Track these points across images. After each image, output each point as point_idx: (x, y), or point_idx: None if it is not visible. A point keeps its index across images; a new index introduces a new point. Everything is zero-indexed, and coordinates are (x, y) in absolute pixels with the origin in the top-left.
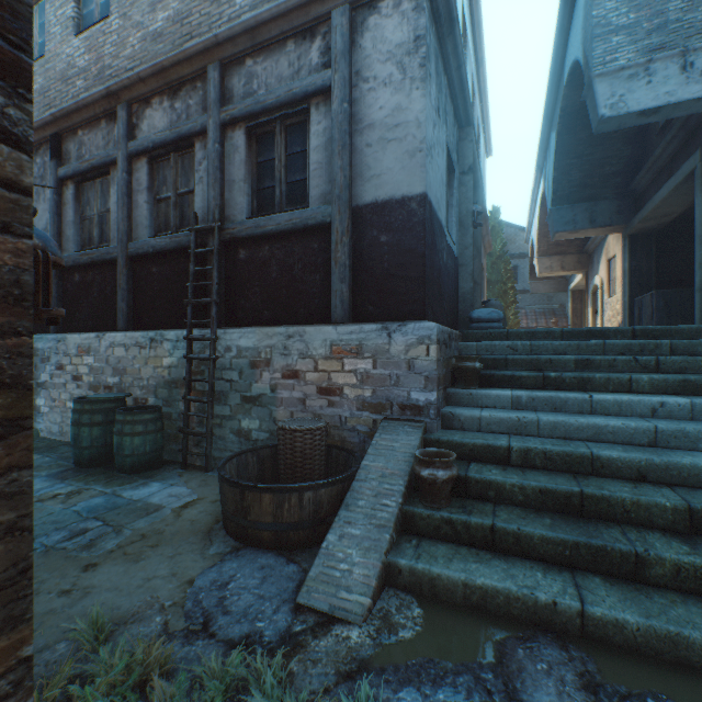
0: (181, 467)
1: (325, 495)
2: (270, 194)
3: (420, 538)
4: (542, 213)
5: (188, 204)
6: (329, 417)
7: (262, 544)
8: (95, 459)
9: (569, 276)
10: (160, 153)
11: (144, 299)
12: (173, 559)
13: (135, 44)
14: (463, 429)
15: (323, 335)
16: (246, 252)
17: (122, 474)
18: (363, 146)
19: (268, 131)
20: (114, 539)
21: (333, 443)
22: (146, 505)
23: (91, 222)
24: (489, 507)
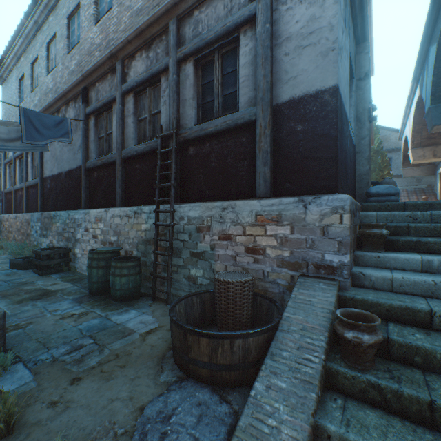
0: (151, 299)
1: (252, 343)
2: (210, 106)
3: (344, 397)
4: (416, 114)
5: (157, 121)
6: (254, 271)
7: (200, 378)
8: (100, 290)
9: (438, 163)
10: (140, 89)
11: (131, 186)
12: (133, 382)
13: (126, 21)
14: (374, 288)
15: (249, 207)
16: (194, 149)
17: (114, 302)
18: (282, 56)
19: (209, 60)
20: (97, 356)
21: (258, 292)
22: (123, 328)
23: (103, 139)
24: (418, 375)
